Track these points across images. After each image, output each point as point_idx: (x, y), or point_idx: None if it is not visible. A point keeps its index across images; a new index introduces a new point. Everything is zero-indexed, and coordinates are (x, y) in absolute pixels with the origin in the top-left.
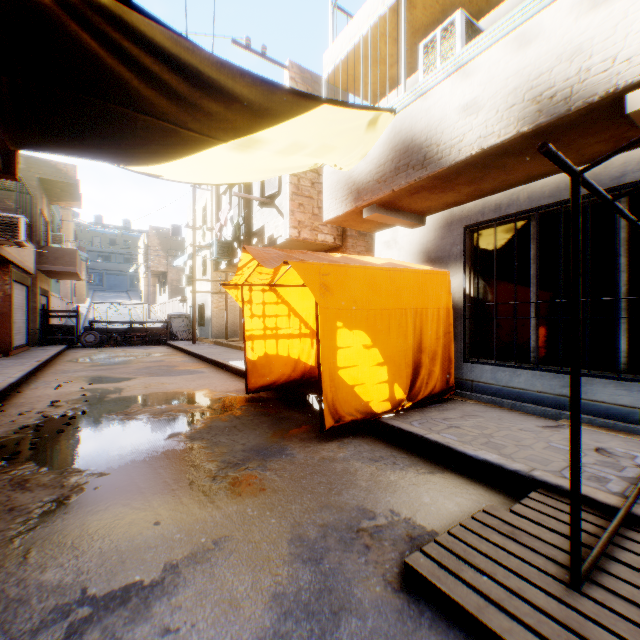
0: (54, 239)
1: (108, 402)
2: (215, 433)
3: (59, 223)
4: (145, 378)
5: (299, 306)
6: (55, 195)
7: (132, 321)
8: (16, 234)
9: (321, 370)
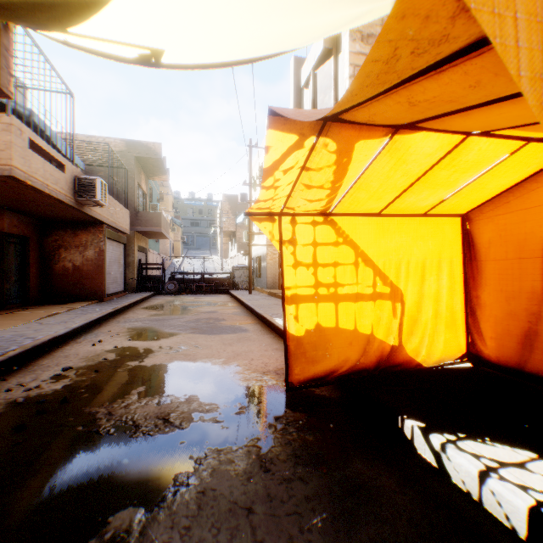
0: (151, 208)
1: (115, 377)
2: (198, 538)
3: (157, 196)
4: (184, 335)
5: (372, 248)
6: (149, 171)
7: (202, 272)
8: (93, 194)
9: (409, 353)
